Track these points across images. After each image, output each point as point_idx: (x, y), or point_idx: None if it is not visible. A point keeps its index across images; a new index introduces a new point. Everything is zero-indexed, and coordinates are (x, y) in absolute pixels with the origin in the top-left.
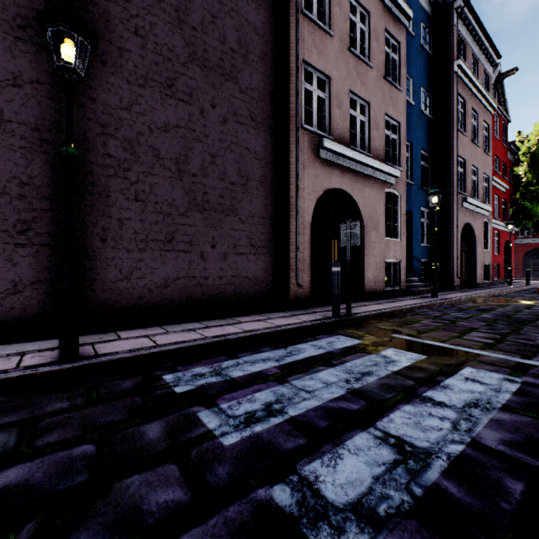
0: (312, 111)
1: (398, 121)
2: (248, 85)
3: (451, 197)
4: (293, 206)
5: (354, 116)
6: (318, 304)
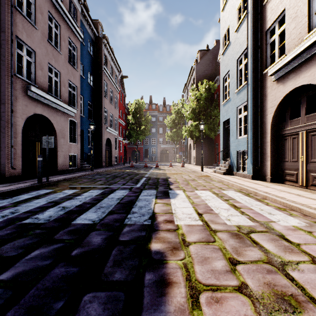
0: (22, 67)
1: (76, 85)
2: None
3: (102, 126)
4: (8, 121)
5: (51, 77)
6: (27, 178)
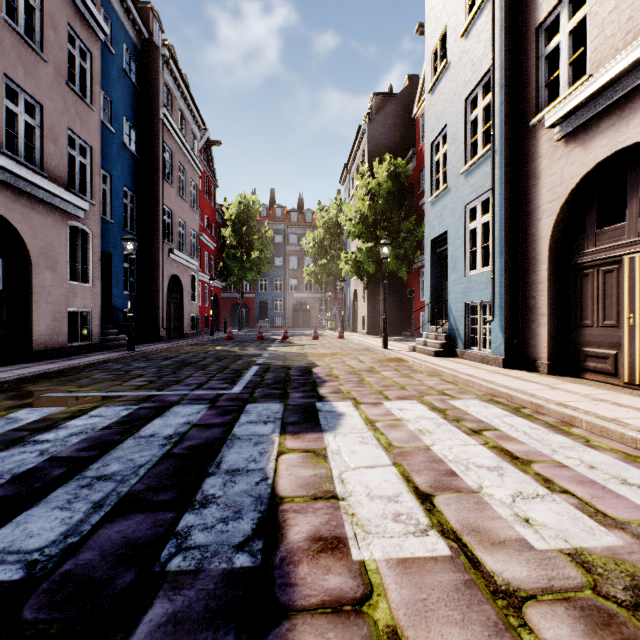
0: None
1: (90, 144)
2: None
3: (158, 246)
4: None
5: (15, 112)
6: None
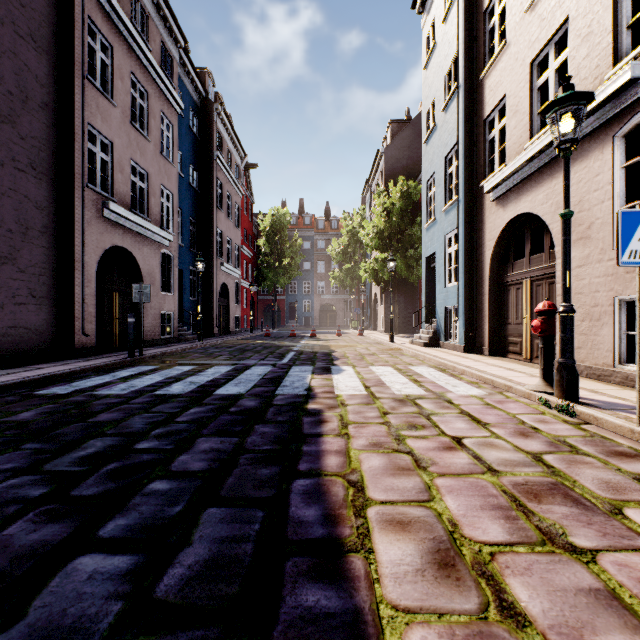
0: (95, 171)
1: (172, 192)
2: (28, 132)
3: (213, 261)
4: (79, 260)
5: (135, 181)
6: (103, 352)
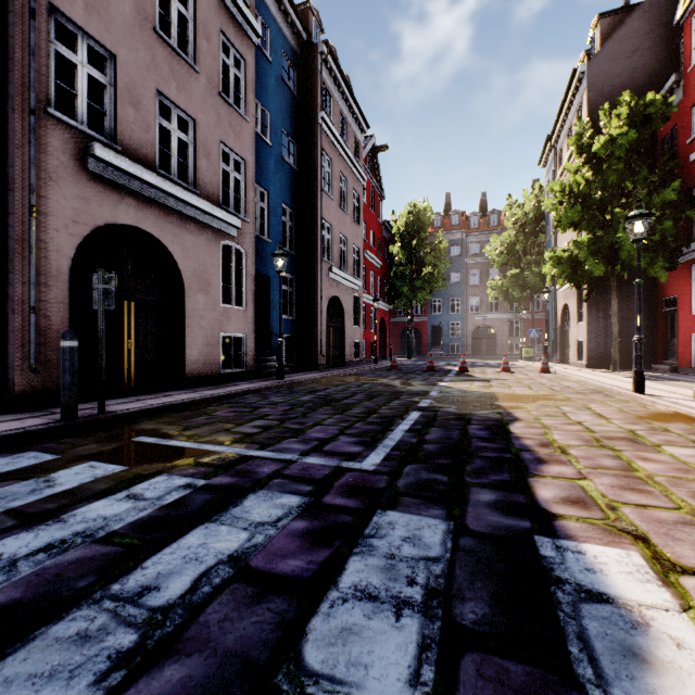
0: (76, 94)
1: (244, 158)
2: None
3: (316, 265)
4: (24, 239)
5: (169, 130)
6: (89, 399)
